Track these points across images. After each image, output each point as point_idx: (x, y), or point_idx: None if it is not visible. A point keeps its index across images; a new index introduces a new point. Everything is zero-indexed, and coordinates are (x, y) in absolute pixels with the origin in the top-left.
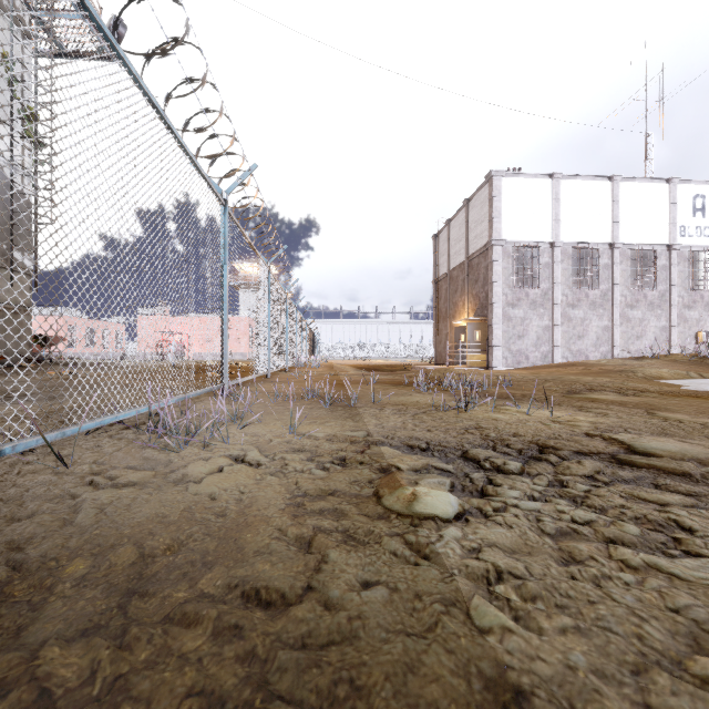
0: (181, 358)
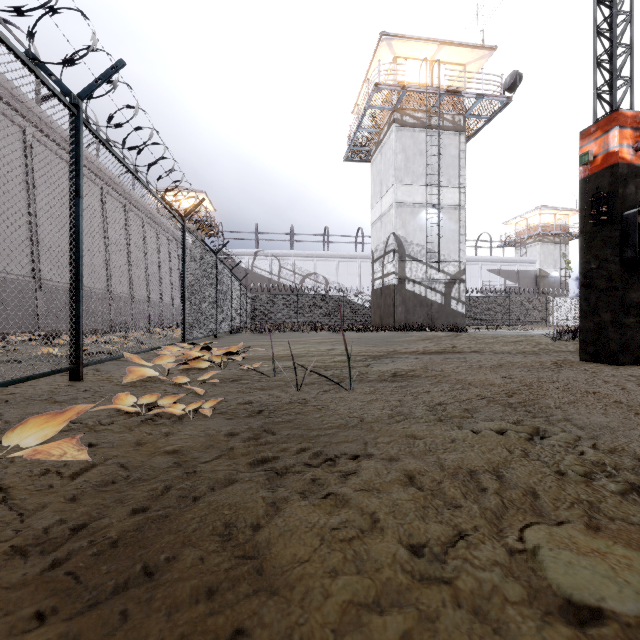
0: (569, 321)
